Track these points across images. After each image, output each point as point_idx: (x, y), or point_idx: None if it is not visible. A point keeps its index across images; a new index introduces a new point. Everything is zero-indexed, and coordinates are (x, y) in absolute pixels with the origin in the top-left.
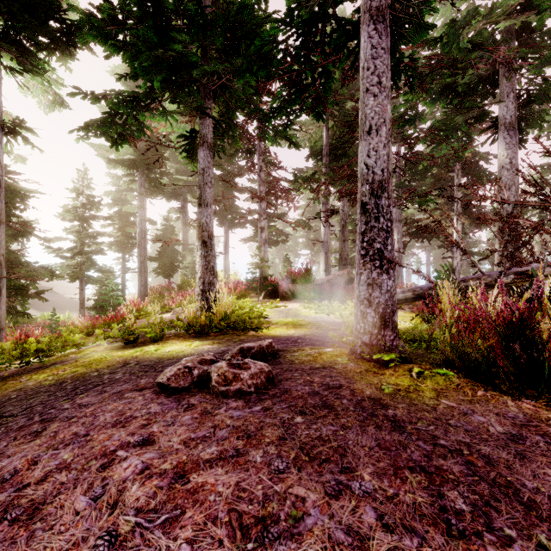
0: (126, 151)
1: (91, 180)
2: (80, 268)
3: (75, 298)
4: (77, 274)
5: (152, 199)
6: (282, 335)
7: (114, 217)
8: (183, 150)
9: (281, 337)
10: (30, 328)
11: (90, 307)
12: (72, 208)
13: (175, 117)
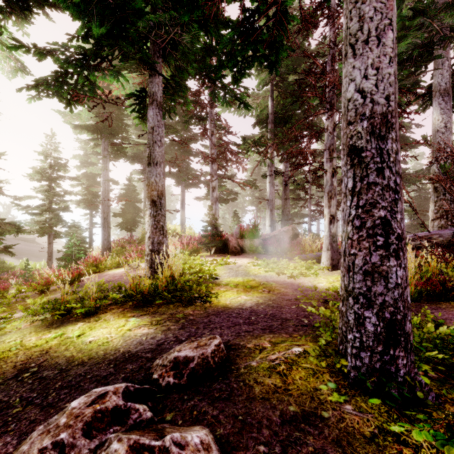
0: (88, 117)
1: (58, 144)
2: (48, 223)
3: (43, 251)
4: (43, 229)
5: (115, 161)
6: (233, 305)
7: (83, 178)
8: (133, 109)
9: (231, 310)
10: (6, 277)
11: (60, 258)
12: (41, 169)
13: (125, 77)
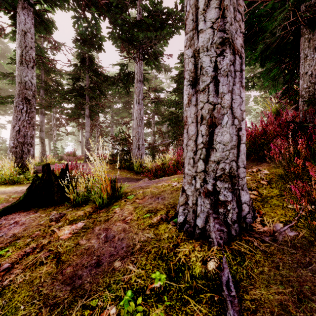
0: None
1: None
2: None
3: None
4: None
5: None
6: None
7: None
8: None
9: None
10: None
11: None
12: None
13: None
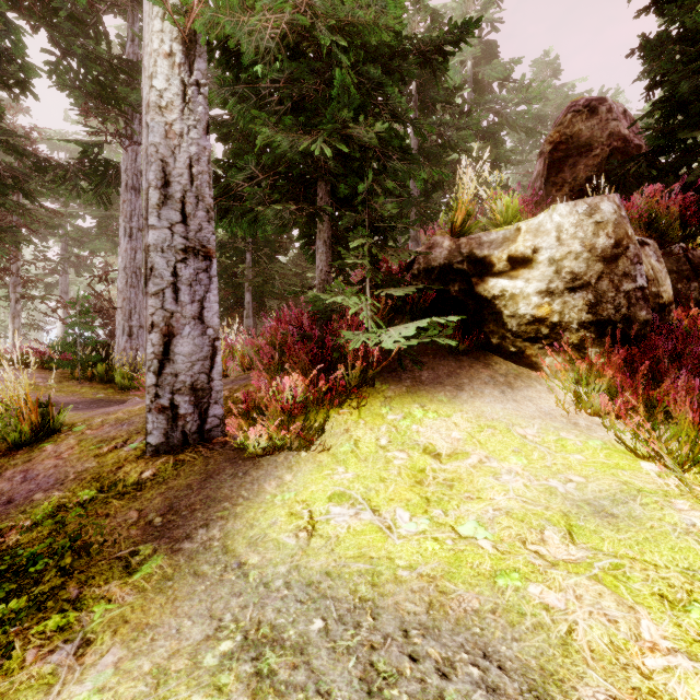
0: None
1: None
2: None
3: None
4: None
5: None
6: None
7: None
8: None
9: None
10: None
11: None
12: None
13: None
